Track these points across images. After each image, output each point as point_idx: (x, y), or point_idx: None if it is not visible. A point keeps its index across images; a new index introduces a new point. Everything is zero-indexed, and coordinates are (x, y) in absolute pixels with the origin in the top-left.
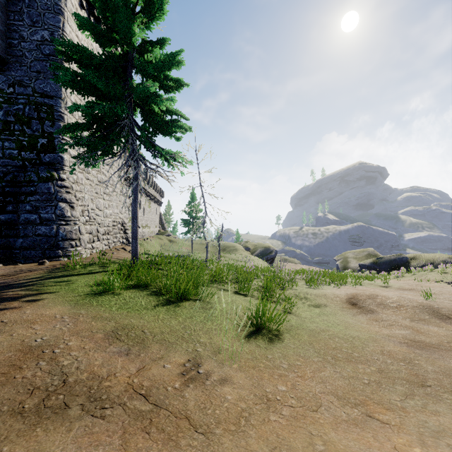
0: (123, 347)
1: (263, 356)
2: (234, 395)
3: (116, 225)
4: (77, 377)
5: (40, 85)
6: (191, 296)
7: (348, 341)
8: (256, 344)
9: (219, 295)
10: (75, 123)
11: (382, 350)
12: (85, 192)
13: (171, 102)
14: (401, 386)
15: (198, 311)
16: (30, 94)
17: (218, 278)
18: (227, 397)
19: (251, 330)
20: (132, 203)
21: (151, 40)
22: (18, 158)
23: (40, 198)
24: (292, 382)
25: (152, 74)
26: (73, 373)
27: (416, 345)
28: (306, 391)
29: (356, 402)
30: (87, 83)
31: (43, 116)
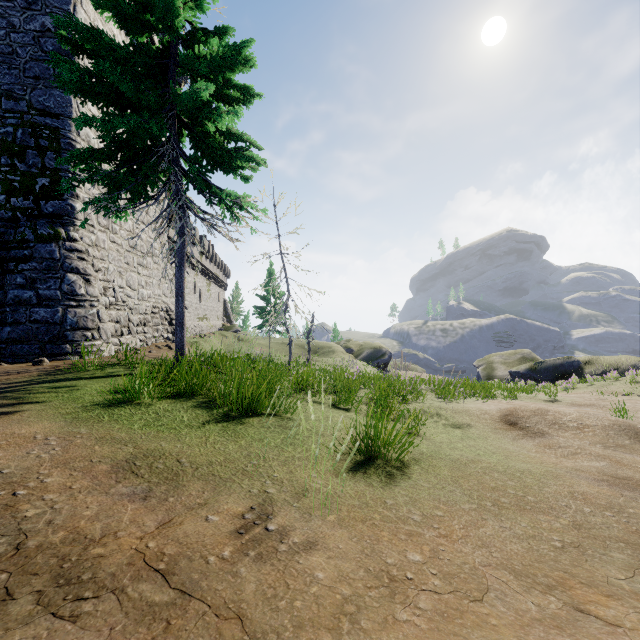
0: (140, 487)
1: (378, 501)
2: (329, 570)
3: (158, 313)
4: (44, 539)
5: (39, 97)
6: (262, 410)
7: (514, 477)
8: (367, 481)
9: (307, 409)
10: (88, 148)
11: (571, 492)
12: (110, 261)
13: (234, 116)
14: (619, 552)
15: (272, 431)
16: (23, 112)
17: (306, 386)
18: (317, 574)
19: (357, 459)
20: (176, 271)
21: (205, 28)
22: (5, 207)
23: (38, 266)
24: (432, 546)
25: (205, 76)
26: (38, 531)
27: (622, 484)
28: (458, 563)
29: (549, 583)
30: (104, 85)
31: (44, 144)
